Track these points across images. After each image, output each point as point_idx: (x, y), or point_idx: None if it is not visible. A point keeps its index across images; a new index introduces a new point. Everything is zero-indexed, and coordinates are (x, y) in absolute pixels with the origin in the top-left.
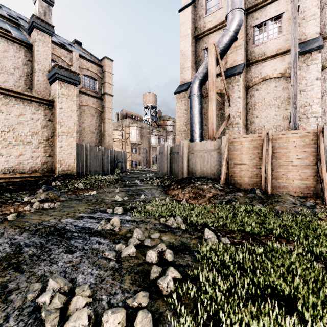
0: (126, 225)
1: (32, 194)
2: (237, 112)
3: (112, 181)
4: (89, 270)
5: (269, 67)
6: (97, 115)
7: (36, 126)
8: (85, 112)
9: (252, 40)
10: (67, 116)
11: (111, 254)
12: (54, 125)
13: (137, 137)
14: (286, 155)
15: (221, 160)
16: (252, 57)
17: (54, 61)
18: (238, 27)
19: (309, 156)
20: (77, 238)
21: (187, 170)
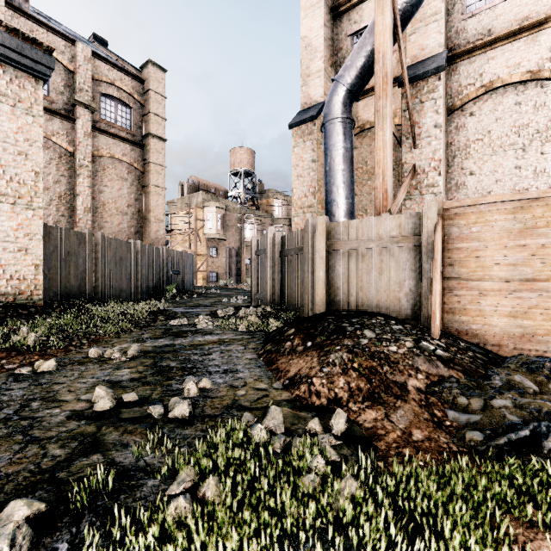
0: None
1: None
2: (433, 159)
3: (141, 318)
4: None
5: (500, 61)
6: (133, 179)
7: None
8: (105, 170)
9: (461, 4)
10: (15, 152)
11: None
12: None
13: (217, 227)
14: None
15: (422, 267)
16: (460, 42)
17: None
18: None
19: None
20: None
21: (326, 294)
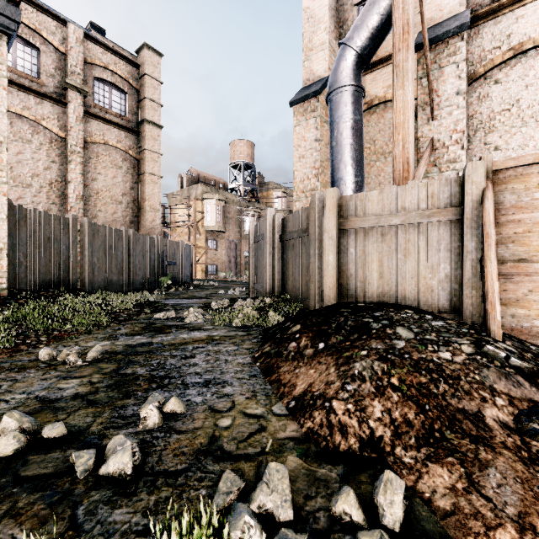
0: None
1: None
2: (454, 131)
3: (123, 311)
4: None
5: (532, 19)
6: (128, 167)
7: None
8: (99, 157)
9: None
10: None
11: None
12: None
13: (217, 219)
14: None
15: (464, 246)
16: (482, 2)
17: (24, 40)
18: None
19: None
20: None
21: (336, 282)
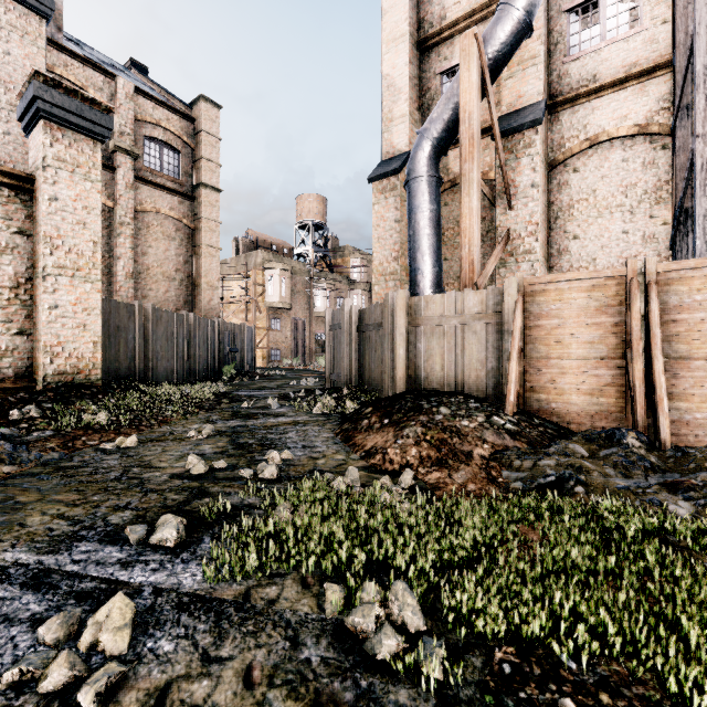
0: (159, 645)
1: None
2: (529, 222)
3: (204, 401)
4: None
5: (606, 112)
6: (182, 237)
7: None
8: (149, 228)
9: (563, 45)
10: (74, 222)
11: None
12: (36, 246)
13: (281, 294)
14: (701, 329)
15: (503, 345)
16: (562, 88)
17: None
18: None
19: None
20: None
21: (406, 373)
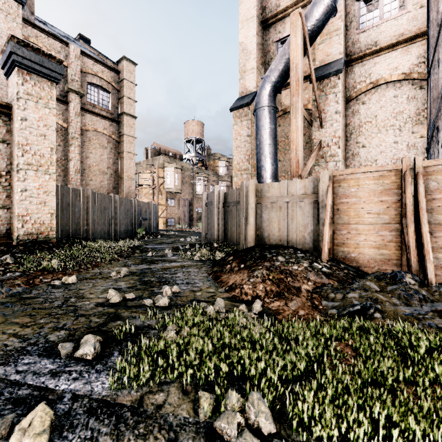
0: None
1: None
2: (334, 136)
3: (123, 252)
4: None
5: (384, 65)
6: (112, 147)
7: None
8: (90, 141)
9: (356, 22)
10: (37, 134)
11: None
12: (12, 150)
13: (175, 183)
14: None
15: (319, 215)
16: (355, 50)
17: None
18: None
19: None
20: None
21: (255, 234)
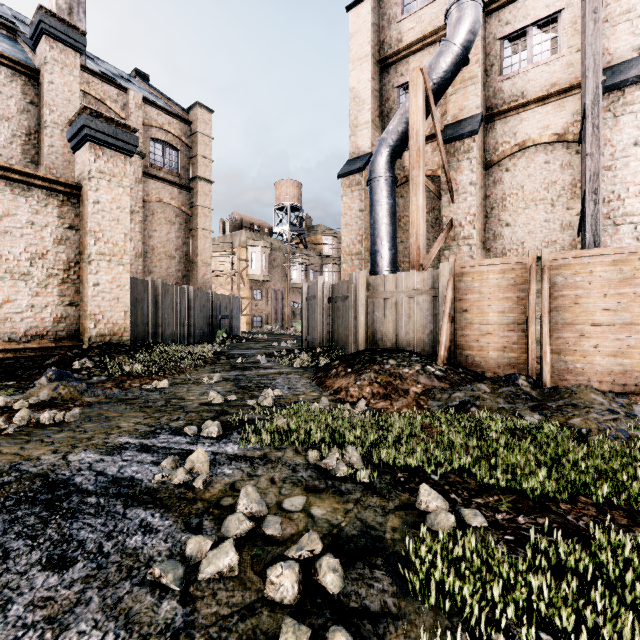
0: (224, 471)
1: (22, 390)
2: (468, 213)
3: (207, 358)
4: (95, 636)
5: (532, 122)
6: (181, 222)
7: (40, 241)
8: (154, 214)
9: (498, 66)
10: (110, 219)
11: (170, 572)
12: (82, 238)
13: (262, 268)
14: (580, 302)
15: (438, 313)
16: (497, 102)
17: None
18: (472, 37)
19: (633, 304)
20: (92, 513)
21: (366, 335)
